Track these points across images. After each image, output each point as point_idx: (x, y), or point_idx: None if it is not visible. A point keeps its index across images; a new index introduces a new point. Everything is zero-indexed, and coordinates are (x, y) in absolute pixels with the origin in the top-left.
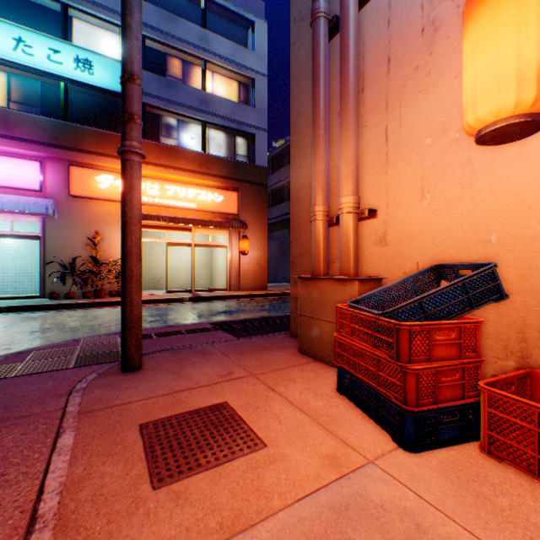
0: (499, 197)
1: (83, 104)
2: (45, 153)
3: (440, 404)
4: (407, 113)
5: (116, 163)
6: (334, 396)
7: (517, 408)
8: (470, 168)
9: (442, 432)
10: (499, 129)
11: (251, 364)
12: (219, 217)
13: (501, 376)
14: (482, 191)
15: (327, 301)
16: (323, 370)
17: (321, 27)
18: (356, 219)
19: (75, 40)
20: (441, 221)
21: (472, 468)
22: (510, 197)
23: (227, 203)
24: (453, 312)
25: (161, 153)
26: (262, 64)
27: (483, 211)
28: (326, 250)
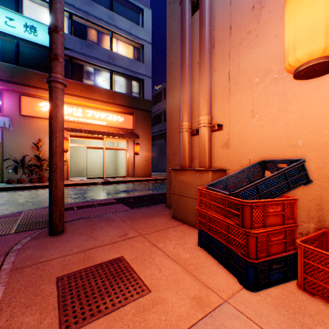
0: (304, 116)
1: (30, 55)
2: (3, 87)
3: (271, 256)
4: (243, 62)
5: None
6: (197, 249)
7: (325, 259)
8: (284, 97)
9: (272, 275)
10: (311, 66)
11: (140, 227)
12: (121, 131)
13: (309, 235)
14: (292, 112)
15: (191, 184)
16: (188, 230)
17: (187, 5)
18: (210, 131)
19: (24, 12)
20: (265, 132)
21: (295, 302)
22: (311, 116)
23: (126, 122)
24: (277, 192)
25: (83, 89)
26: (148, 36)
27: (293, 125)
28: (190, 151)
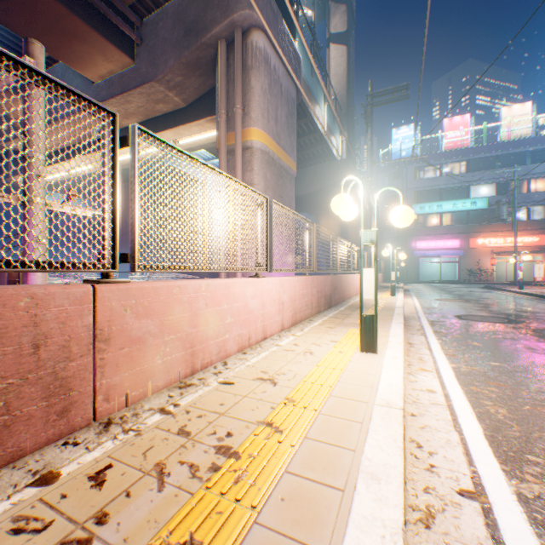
0: None
1: (470, 215)
2: (460, 236)
3: None
4: None
5: (484, 234)
6: None
7: None
8: None
9: None
10: None
11: None
12: (535, 248)
13: None
14: None
15: None
16: None
17: None
18: None
19: (467, 194)
20: None
21: None
22: None
23: (540, 241)
24: None
25: (503, 226)
26: None
27: None
28: None
